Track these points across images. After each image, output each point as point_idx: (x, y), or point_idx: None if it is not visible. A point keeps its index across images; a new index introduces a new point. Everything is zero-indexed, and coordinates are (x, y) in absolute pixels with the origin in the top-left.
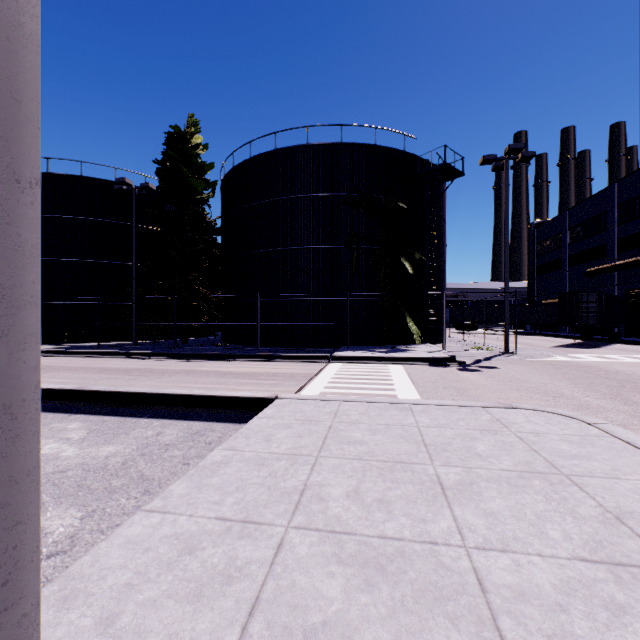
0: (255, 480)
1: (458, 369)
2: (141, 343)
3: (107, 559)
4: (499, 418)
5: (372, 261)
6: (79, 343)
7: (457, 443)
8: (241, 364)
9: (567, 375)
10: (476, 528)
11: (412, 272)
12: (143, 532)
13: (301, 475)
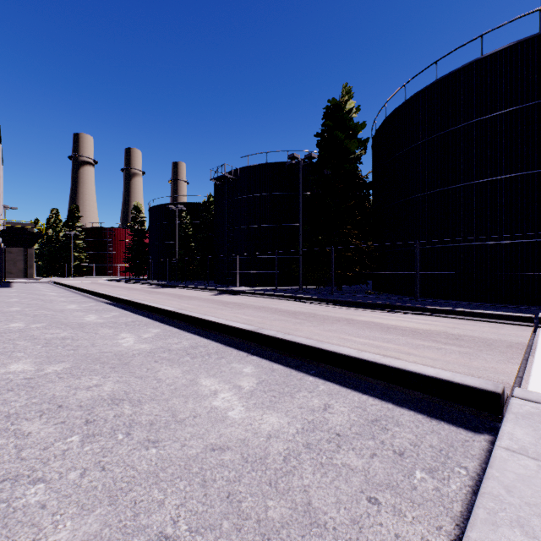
0: None
1: None
2: (305, 288)
3: None
4: None
5: None
6: (265, 286)
7: None
8: (403, 317)
9: None
10: None
11: None
12: None
13: None
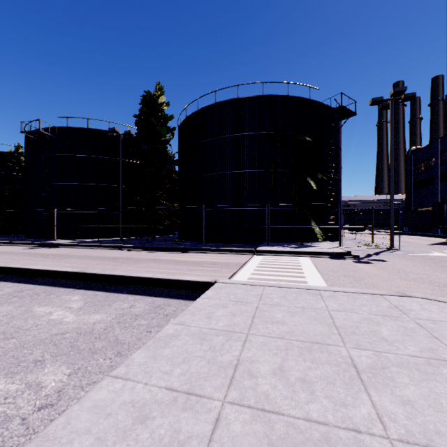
0: (198, 353)
1: (354, 261)
2: (125, 239)
3: (76, 422)
4: (397, 305)
5: (285, 180)
6: (86, 239)
7: (364, 327)
8: (191, 255)
9: (446, 268)
10: (396, 417)
11: (316, 188)
12: (107, 397)
13: (234, 350)
